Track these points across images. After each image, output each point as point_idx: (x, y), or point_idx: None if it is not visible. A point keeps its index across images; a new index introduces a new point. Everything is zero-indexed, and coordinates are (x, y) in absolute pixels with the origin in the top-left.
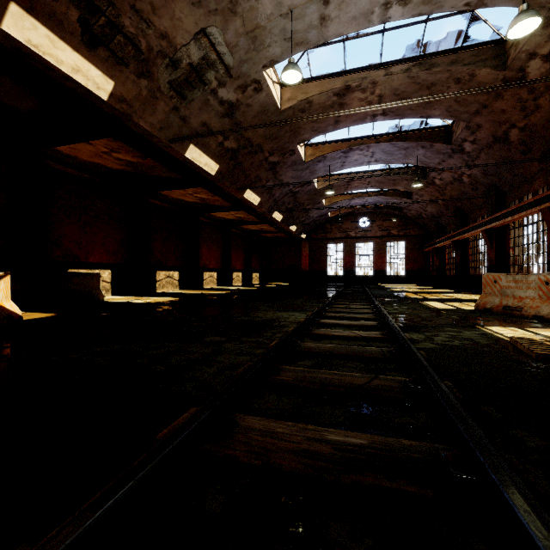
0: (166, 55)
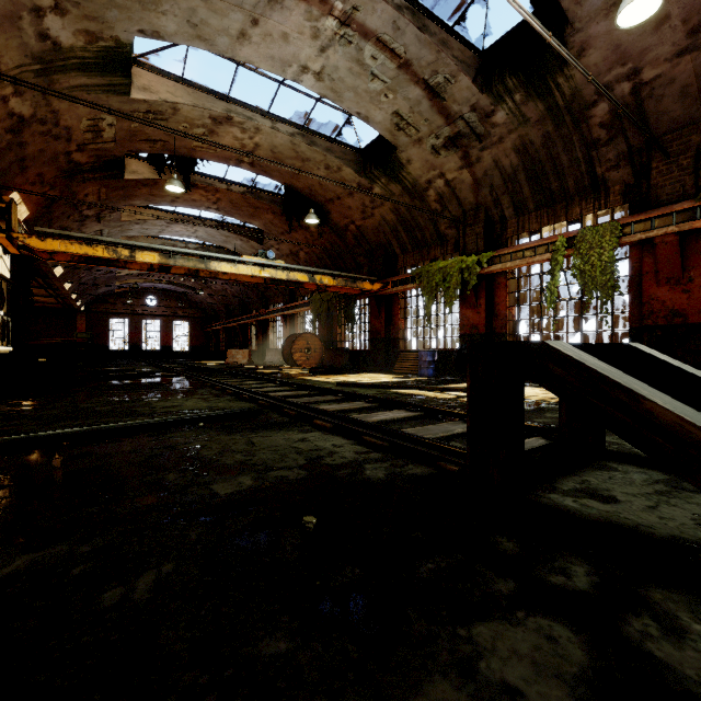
0: None
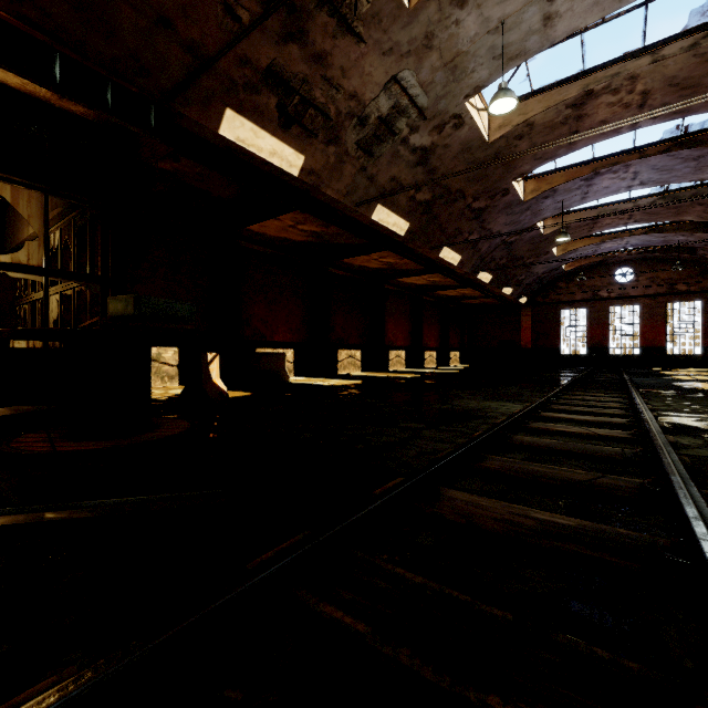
0: (354, 115)
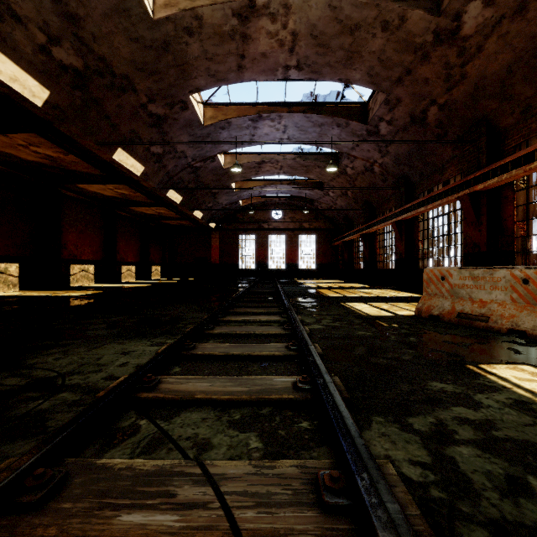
0: None
